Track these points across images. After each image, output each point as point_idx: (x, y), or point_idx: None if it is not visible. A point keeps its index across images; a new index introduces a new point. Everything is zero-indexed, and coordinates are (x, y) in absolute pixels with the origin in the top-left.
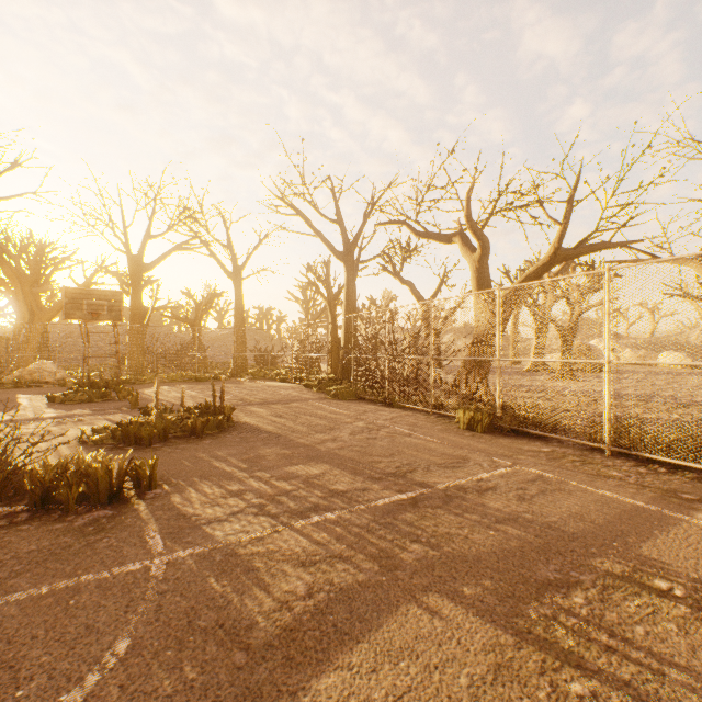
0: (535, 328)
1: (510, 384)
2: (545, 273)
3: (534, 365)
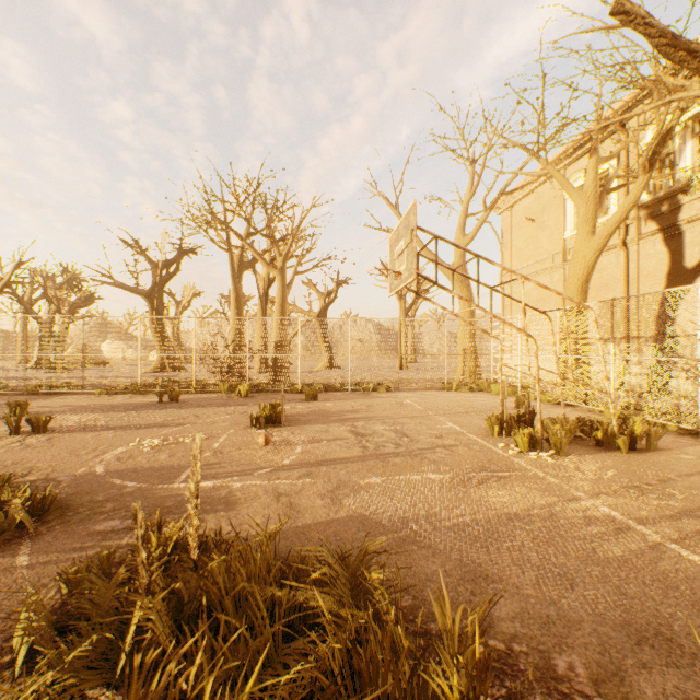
0: (40, 330)
1: (1, 377)
2: (52, 283)
3: (40, 363)
